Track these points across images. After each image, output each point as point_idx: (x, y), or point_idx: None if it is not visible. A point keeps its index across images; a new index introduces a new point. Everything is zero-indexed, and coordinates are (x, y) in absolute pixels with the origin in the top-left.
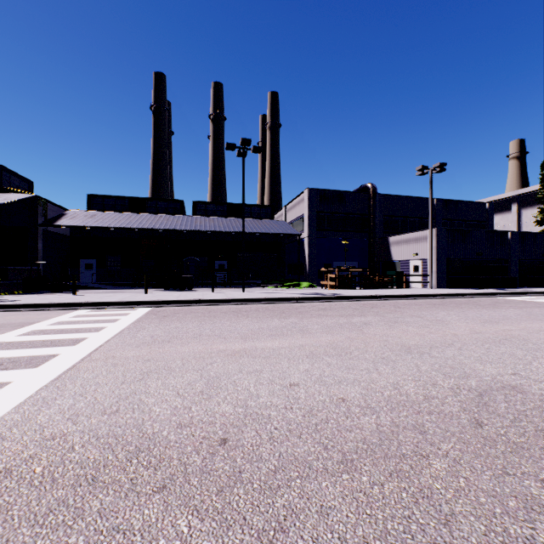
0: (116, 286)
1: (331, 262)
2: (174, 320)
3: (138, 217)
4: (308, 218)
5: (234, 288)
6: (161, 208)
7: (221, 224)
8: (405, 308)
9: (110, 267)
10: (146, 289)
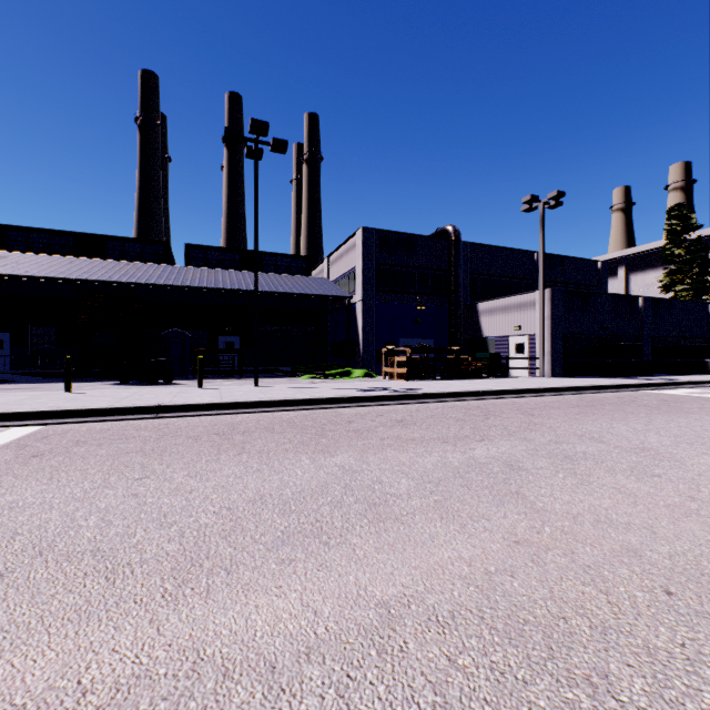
0: (44, 376)
1: (397, 339)
2: (45, 468)
3: (87, 263)
4: (363, 272)
5: (245, 379)
6: (131, 253)
7: (227, 279)
8: (544, 417)
9: (36, 345)
10: (67, 384)
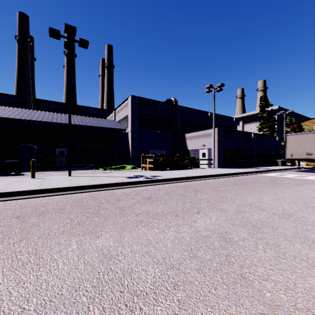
0: None
1: (148, 150)
2: None
3: None
4: (132, 117)
5: (67, 171)
6: (2, 102)
7: (59, 118)
8: (225, 192)
9: None
10: None
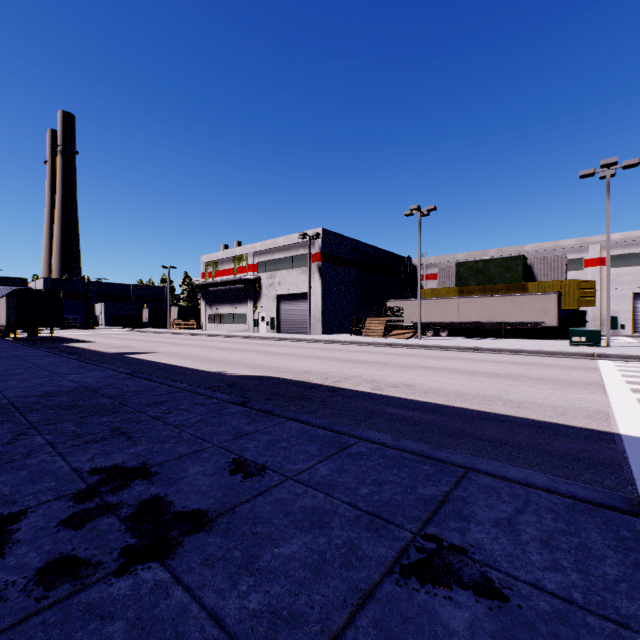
0: None
1: None
2: None
3: None
4: None
5: None
6: None
7: None
8: None
9: None
10: None
